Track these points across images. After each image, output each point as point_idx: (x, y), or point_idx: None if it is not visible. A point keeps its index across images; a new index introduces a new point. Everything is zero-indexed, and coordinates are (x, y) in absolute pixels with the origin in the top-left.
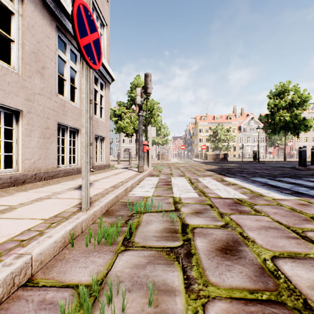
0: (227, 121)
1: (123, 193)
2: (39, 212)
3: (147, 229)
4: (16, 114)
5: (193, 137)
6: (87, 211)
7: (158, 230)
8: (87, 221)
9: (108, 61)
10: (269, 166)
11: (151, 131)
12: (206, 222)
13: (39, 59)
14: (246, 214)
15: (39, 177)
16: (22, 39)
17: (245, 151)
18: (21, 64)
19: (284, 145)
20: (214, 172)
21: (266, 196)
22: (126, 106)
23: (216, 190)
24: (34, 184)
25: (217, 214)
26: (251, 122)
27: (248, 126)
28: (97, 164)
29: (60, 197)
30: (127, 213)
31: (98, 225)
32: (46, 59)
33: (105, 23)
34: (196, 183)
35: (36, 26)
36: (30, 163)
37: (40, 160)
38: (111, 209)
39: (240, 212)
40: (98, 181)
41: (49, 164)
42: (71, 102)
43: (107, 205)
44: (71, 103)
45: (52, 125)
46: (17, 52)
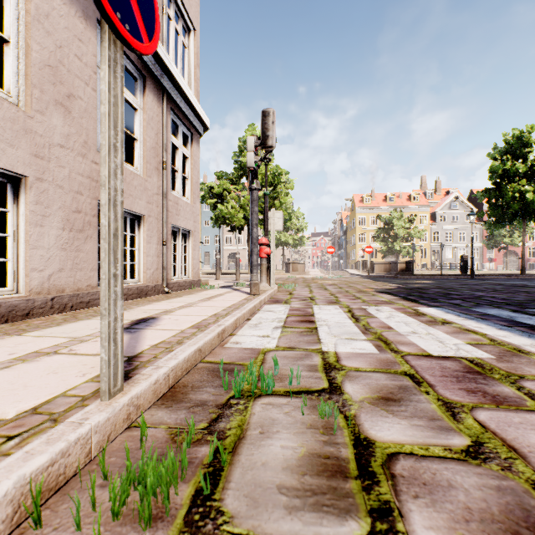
0: (410, 204)
1: (215, 341)
2: (3, 396)
3: (262, 456)
4: (15, 182)
5: (347, 233)
6: (115, 396)
7: (291, 461)
8: (109, 426)
9: (197, 95)
10: (496, 284)
11: (274, 220)
12: (418, 437)
13: (61, 80)
14: (516, 409)
15: (59, 304)
16: (26, 39)
17: (443, 257)
18: (24, 87)
19: (522, 245)
20: (395, 296)
21: (534, 354)
22: (231, 179)
23: (412, 335)
24: (47, 319)
25: (439, 407)
26: (454, 205)
27: (449, 213)
28: (177, 280)
29: (77, 351)
30: (218, 395)
31: (126, 452)
32: (76, 80)
33: (191, 26)
34: (363, 318)
35: (54, 15)
36: (42, 277)
37: (64, 271)
38: (182, 383)
39: (496, 400)
40: (171, 313)
41: (81, 279)
42: (126, 165)
43: (174, 375)
44: (127, 167)
45: (87, 207)
46: (16, 64)
